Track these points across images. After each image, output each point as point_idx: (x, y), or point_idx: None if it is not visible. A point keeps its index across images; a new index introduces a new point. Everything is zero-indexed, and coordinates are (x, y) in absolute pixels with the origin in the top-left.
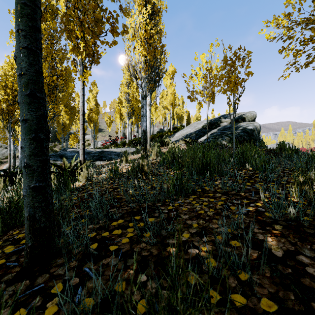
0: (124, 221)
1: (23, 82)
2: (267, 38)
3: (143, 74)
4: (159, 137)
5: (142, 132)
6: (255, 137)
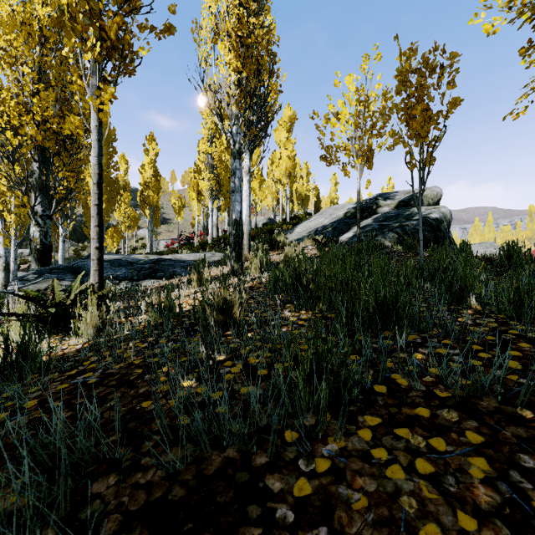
0: None
1: None
2: (487, 32)
3: (235, 107)
4: (266, 232)
5: (233, 224)
6: (444, 233)
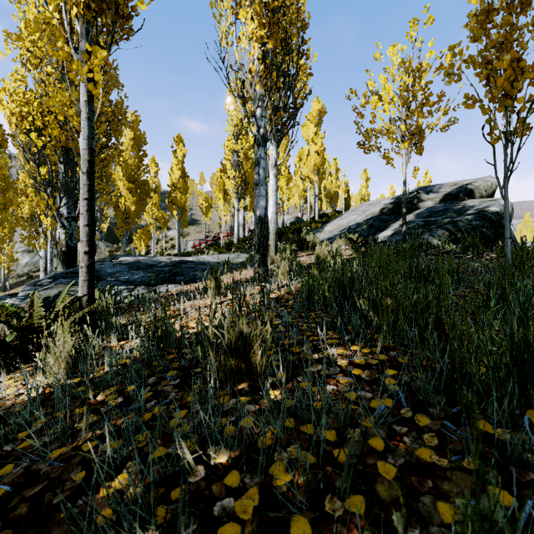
0: None
1: None
2: None
3: (259, 85)
4: (294, 232)
5: (256, 221)
6: None
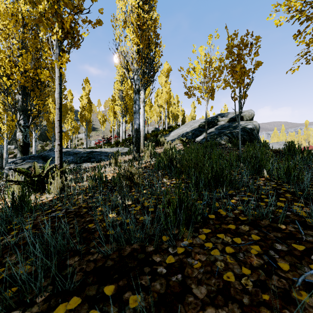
0: (82, 299)
1: None
2: (276, 24)
3: (136, 65)
4: (154, 136)
5: (134, 131)
6: (255, 136)
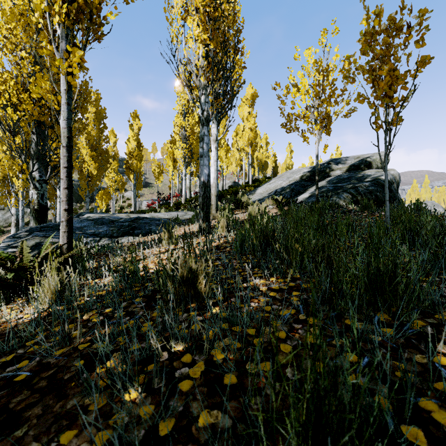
0: None
1: None
2: None
3: (203, 77)
4: (232, 194)
5: (201, 186)
6: (394, 193)
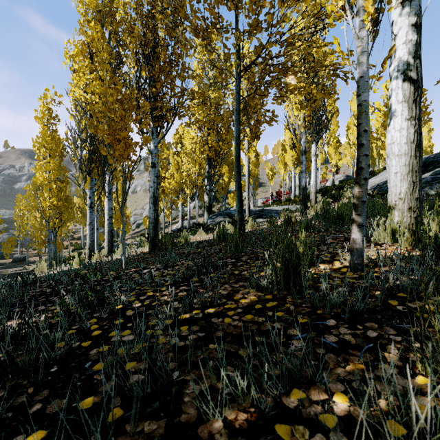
0: None
1: (237, 183)
2: None
3: (302, 130)
4: (336, 189)
5: (301, 189)
6: None
